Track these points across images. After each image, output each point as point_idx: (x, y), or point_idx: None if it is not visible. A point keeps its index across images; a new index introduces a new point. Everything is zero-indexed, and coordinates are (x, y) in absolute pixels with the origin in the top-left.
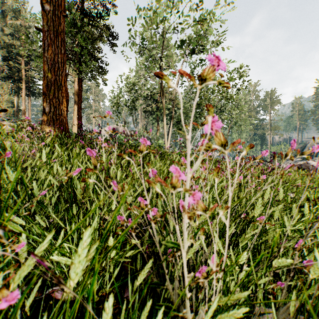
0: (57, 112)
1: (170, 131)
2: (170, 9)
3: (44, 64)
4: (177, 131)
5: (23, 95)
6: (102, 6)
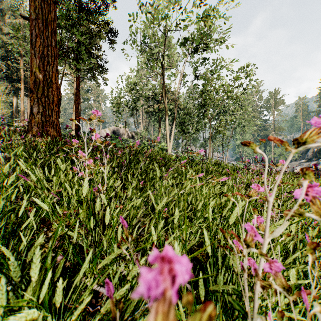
0: (47, 113)
1: (172, 132)
2: (173, 4)
3: (31, 57)
4: (180, 133)
5: (21, 96)
6: (101, 0)
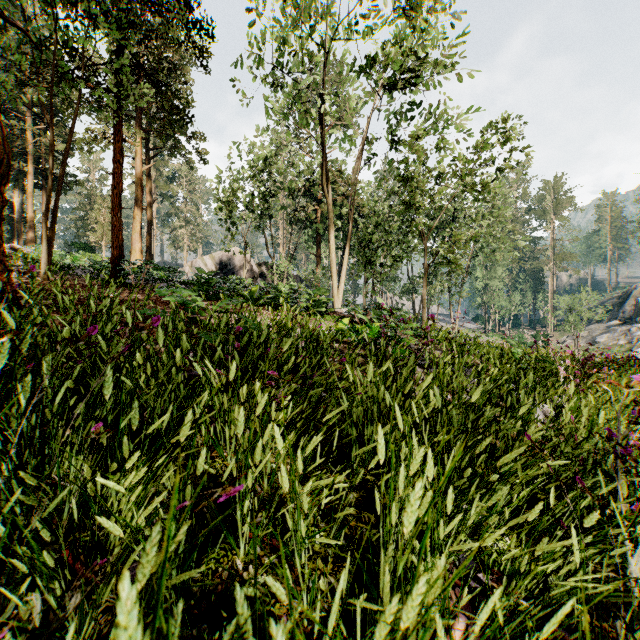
0: None
1: (344, 264)
2: None
3: None
4: (360, 265)
5: (29, 188)
6: None
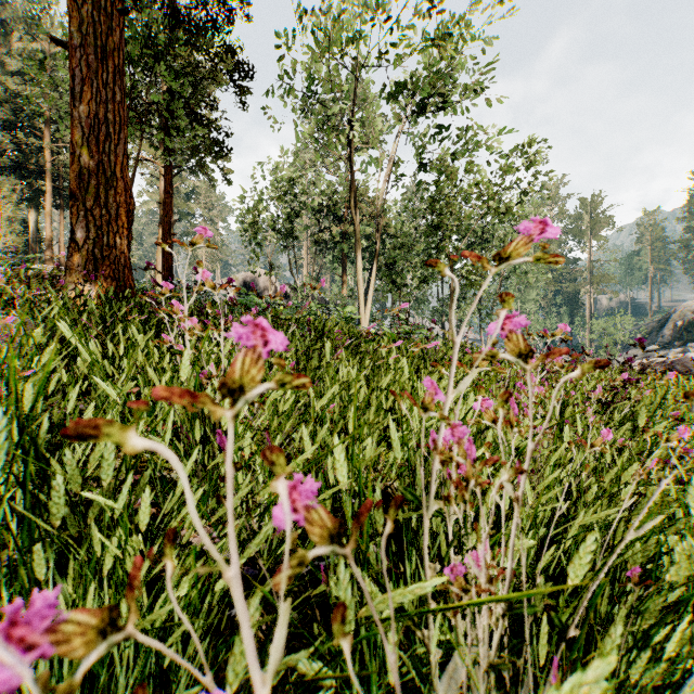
0: (104, 240)
1: (371, 285)
2: (371, 11)
3: (73, 125)
4: (387, 286)
5: (47, 207)
6: (219, 4)
